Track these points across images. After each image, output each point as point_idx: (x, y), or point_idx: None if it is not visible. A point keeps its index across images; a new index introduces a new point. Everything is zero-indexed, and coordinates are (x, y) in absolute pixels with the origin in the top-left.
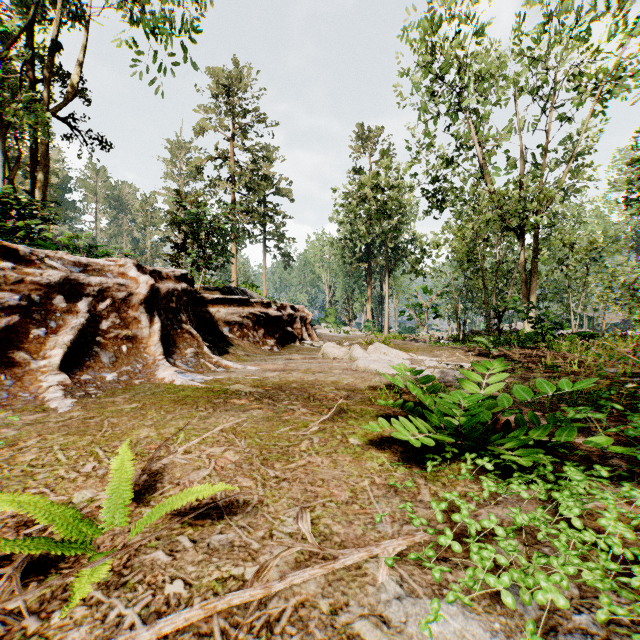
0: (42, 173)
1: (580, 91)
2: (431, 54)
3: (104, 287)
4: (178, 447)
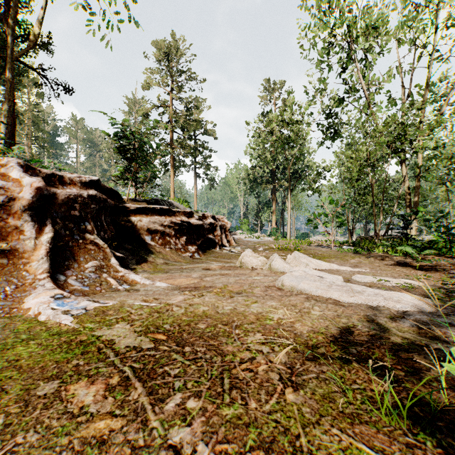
0: (6, 106)
1: None
2: (330, 5)
3: None
4: None
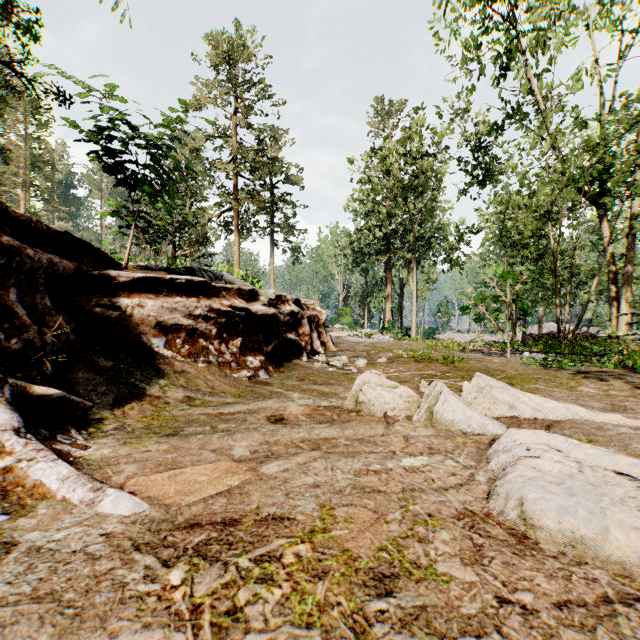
0: None
1: None
2: None
3: None
4: None
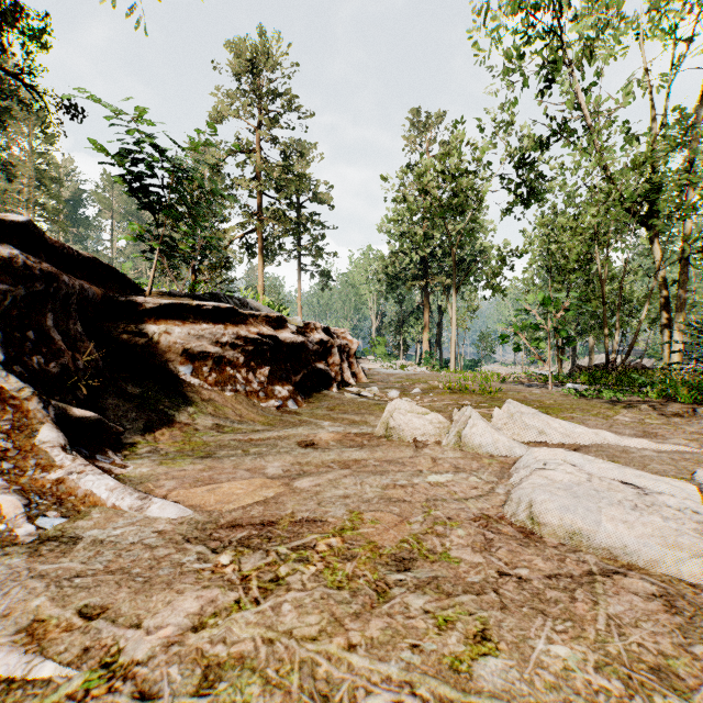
0: None
1: None
2: None
3: None
4: None
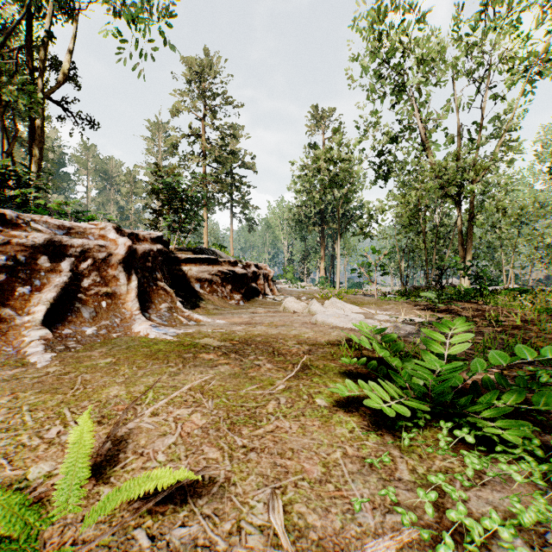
0: (37, 148)
1: (512, 73)
2: (378, 42)
3: (86, 248)
4: (146, 408)
